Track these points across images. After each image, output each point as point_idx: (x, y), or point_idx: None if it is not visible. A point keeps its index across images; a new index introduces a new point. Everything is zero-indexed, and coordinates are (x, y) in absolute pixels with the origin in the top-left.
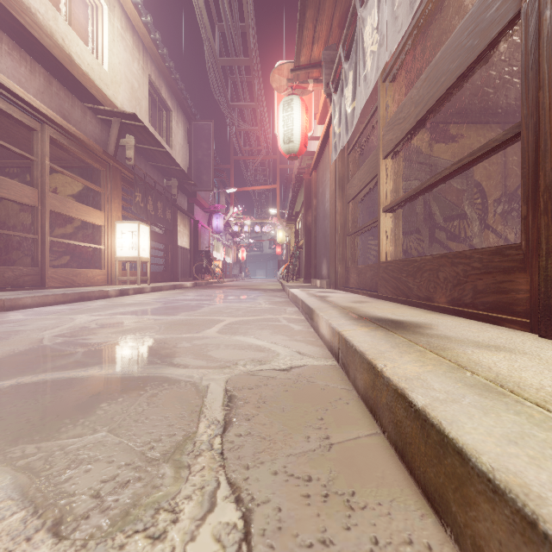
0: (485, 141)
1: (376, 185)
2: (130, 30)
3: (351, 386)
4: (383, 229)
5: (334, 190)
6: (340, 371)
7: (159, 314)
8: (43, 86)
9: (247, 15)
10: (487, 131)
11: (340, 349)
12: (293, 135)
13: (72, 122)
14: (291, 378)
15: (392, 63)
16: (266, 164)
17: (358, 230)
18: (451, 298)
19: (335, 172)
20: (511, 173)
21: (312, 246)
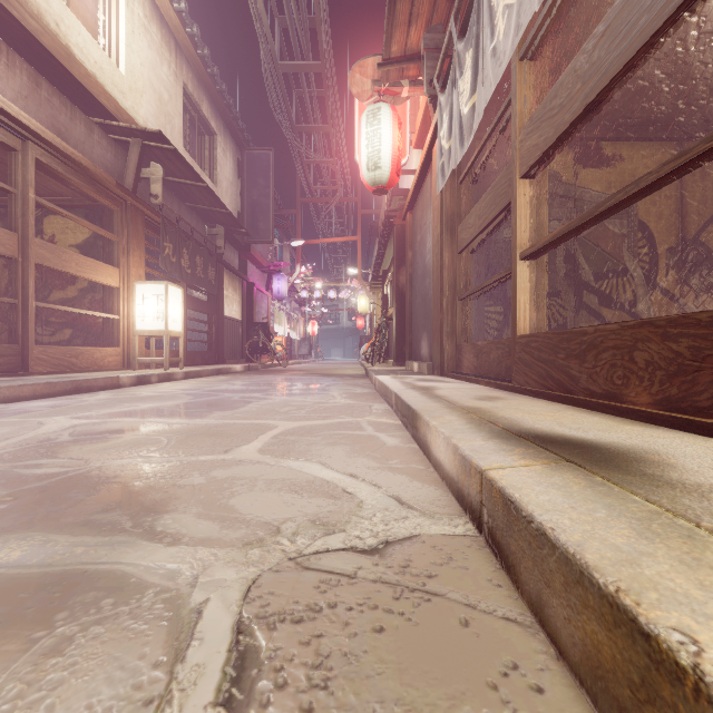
0: (654, 166)
1: (499, 228)
2: (157, 21)
3: (527, 612)
4: (520, 286)
5: (439, 234)
6: (487, 555)
7: (180, 415)
8: (27, 88)
9: (318, 0)
10: (657, 151)
11: (485, 507)
12: (381, 159)
13: (72, 141)
14: (389, 579)
15: (538, 25)
16: (344, 209)
17: (476, 291)
18: (663, 397)
19: (442, 209)
20: (692, 211)
21: (407, 315)
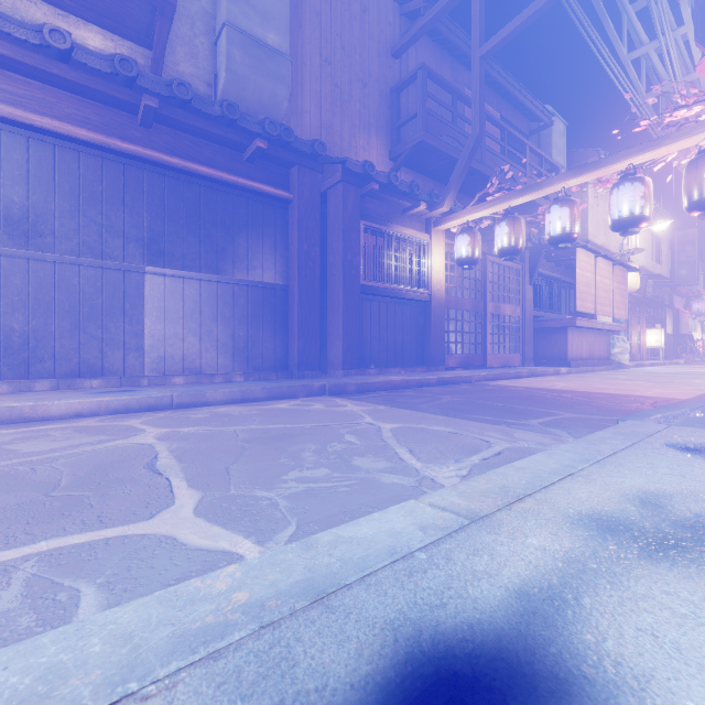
0: None
1: None
2: None
3: None
4: None
5: None
6: None
7: None
8: None
9: None
10: None
11: None
12: None
13: None
14: None
15: None
16: None
17: None
18: None
19: None
20: None
21: None
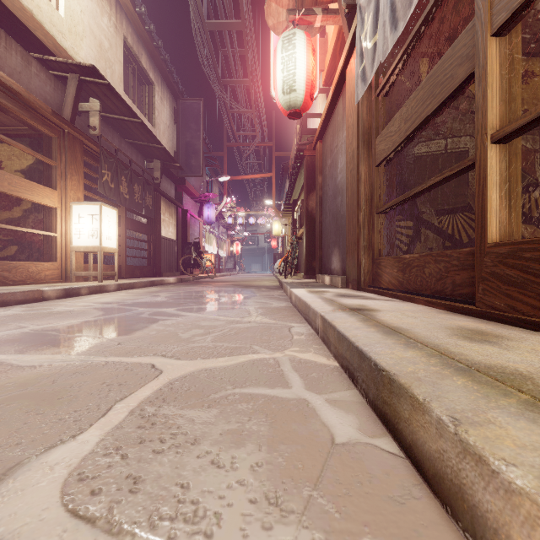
0: None
1: (413, 144)
2: None
3: None
4: (492, 178)
5: (355, 149)
6: None
7: (50, 345)
8: None
9: None
10: None
11: None
12: (296, 82)
13: (7, 69)
14: None
15: None
16: (262, 152)
17: (401, 200)
18: None
19: (358, 124)
20: None
21: (317, 233)
